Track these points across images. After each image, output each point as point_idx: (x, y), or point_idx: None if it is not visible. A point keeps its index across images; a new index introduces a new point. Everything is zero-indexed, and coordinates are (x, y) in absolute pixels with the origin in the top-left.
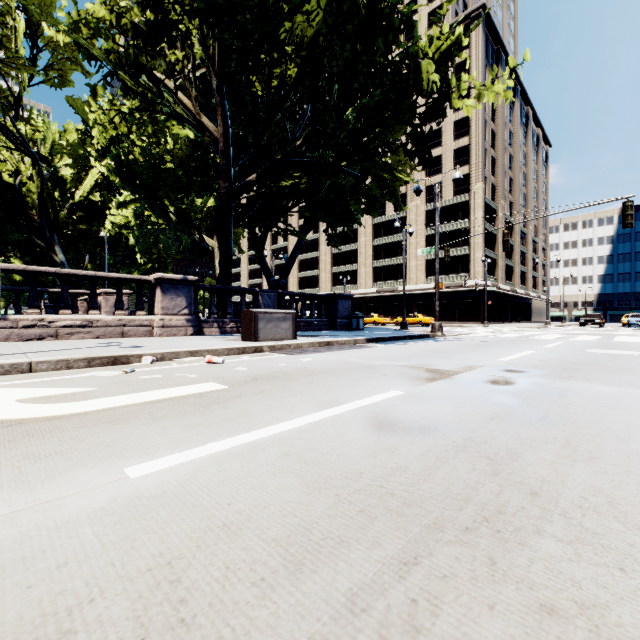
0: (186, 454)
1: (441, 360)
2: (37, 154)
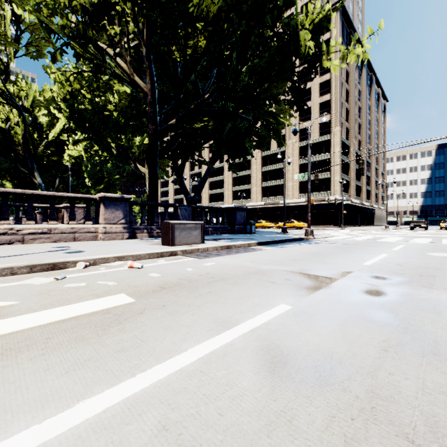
0: (44, 427)
1: (317, 264)
2: (22, 107)
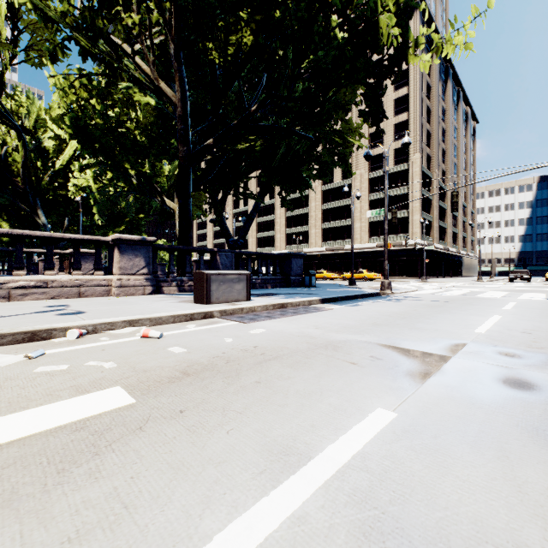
0: None
1: (410, 332)
2: (22, 127)
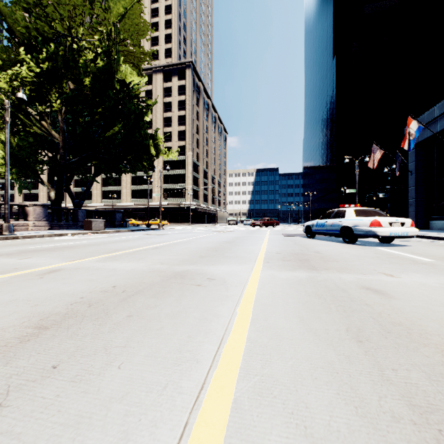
0: (117, 238)
1: (154, 233)
2: None
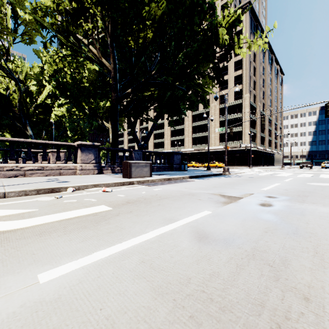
0: (79, 261)
1: (230, 189)
2: (18, 79)
